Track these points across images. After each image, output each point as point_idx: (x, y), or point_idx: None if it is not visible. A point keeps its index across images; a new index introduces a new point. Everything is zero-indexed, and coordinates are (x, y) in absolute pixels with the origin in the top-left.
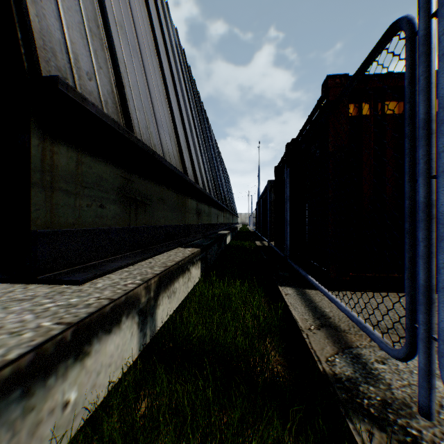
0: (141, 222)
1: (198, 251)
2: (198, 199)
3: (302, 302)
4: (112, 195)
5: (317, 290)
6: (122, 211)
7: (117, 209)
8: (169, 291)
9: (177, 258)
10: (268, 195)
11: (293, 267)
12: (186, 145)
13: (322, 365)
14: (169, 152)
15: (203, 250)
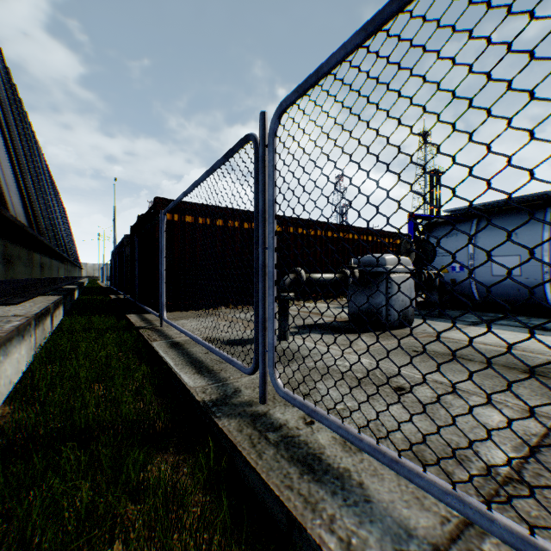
0: (11, 276)
1: (63, 297)
2: (42, 252)
3: (138, 317)
4: (1, 259)
5: (150, 314)
6: (4, 268)
7: (3, 268)
8: (56, 314)
9: (54, 299)
10: (124, 251)
11: (141, 307)
12: (27, 194)
13: (137, 326)
14: (20, 212)
15: (65, 298)
